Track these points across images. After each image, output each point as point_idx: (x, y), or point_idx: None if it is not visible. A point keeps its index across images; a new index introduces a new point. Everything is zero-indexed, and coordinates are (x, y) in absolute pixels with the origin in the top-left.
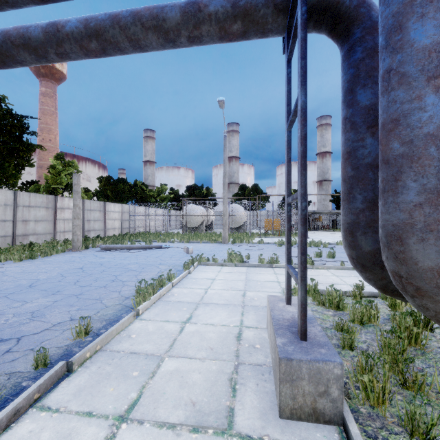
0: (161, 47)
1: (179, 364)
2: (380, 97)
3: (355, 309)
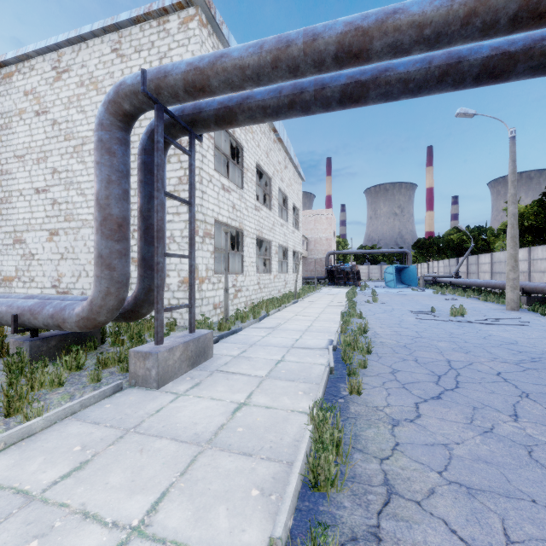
0: (273, 78)
1: (255, 372)
2: None
3: (57, 372)
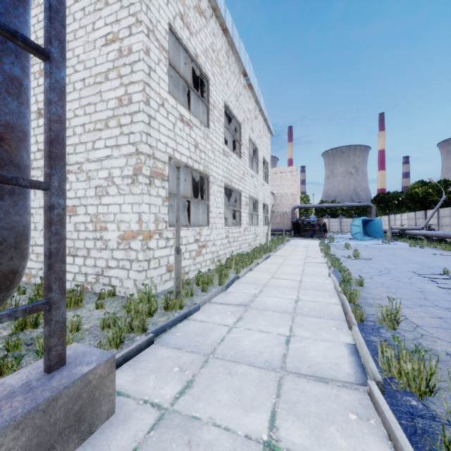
0: None
1: None
2: (4, 93)
3: None
